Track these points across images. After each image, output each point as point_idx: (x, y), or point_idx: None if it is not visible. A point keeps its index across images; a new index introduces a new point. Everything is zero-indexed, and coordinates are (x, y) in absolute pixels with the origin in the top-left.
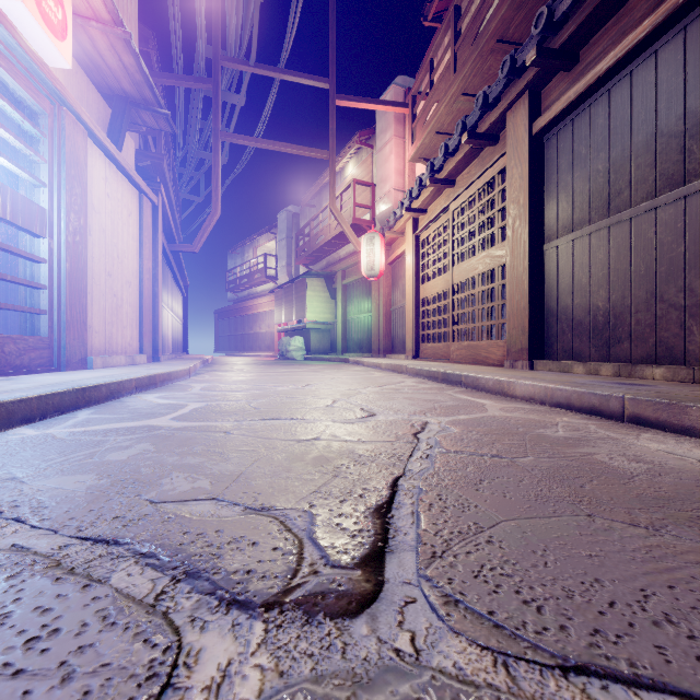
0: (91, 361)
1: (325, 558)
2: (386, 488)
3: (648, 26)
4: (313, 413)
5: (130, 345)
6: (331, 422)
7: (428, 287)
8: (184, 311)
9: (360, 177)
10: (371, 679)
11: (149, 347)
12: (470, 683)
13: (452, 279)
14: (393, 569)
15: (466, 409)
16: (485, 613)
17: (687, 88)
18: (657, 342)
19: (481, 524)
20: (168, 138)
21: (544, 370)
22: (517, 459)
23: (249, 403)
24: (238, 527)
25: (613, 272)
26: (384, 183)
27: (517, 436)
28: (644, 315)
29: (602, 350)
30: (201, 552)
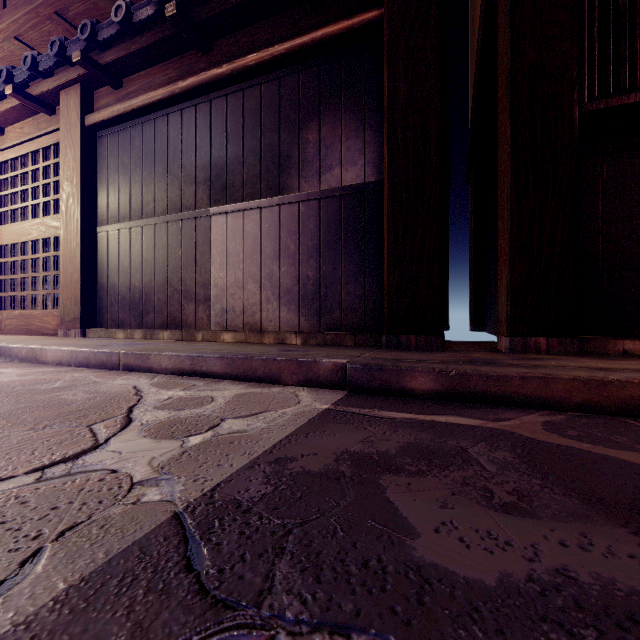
0: None
1: None
2: None
3: (161, 94)
4: None
5: None
6: None
7: None
8: None
9: None
10: None
11: None
12: None
13: None
14: None
15: None
16: None
17: (183, 149)
18: (169, 314)
19: None
20: None
21: (95, 337)
22: None
23: None
24: None
25: (145, 261)
26: None
27: (4, 394)
28: (162, 295)
29: (138, 319)
30: None
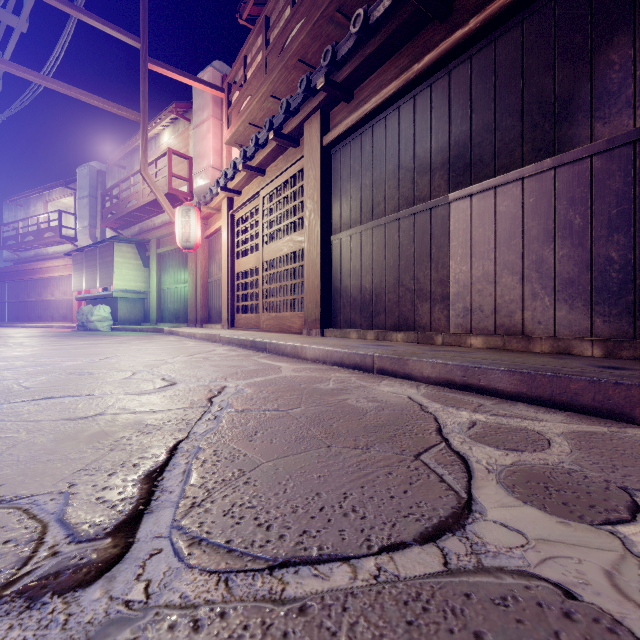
0: None
1: (72, 536)
2: (165, 453)
3: (394, 87)
4: (104, 388)
5: None
6: (124, 395)
7: (242, 262)
8: None
9: (177, 148)
10: (89, 639)
11: None
12: (191, 606)
13: (262, 257)
14: (147, 528)
15: (264, 372)
16: (223, 543)
17: (415, 138)
18: (400, 315)
19: (245, 469)
20: None
21: (331, 336)
22: (292, 410)
23: (20, 382)
24: None
25: (375, 262)
26: (202, 159)
27: (298, 392)
28: (393, 295)
29: (368, 320)
30: None
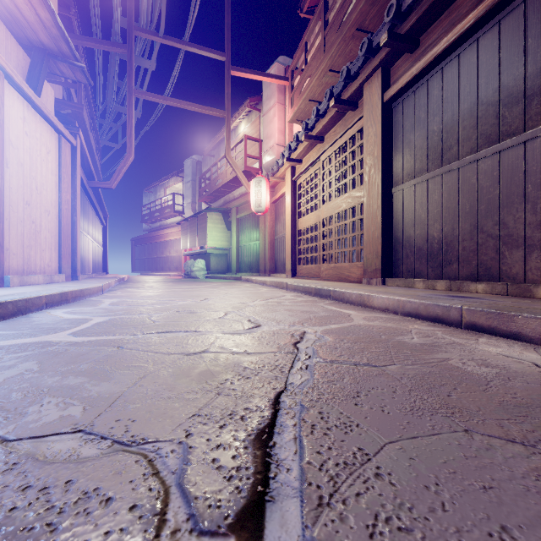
0: (7, 280)
1: (192, 518)
2: (268, 406)
3: (472, 18)
4: (206, 326)
5: (49, 265)
6: (221, 334)
7: (303, 220)
8: (104, 238)
9: (250, 134)
10: None
11: (67, 267)
12: None
13: (322, 214)
14: (274, 531)
15: (336, 319)
16: None
17: (501, 67)
18: (479, 264)
19: (366, 449)
20: (89, 92)
21: (393, 285)
22: (386, 367)
23: (150, 316)
24: (96, 474)
25: (445, 210)
26: (269, 139)
27: (382, 344)
28: (469, 243)
29: (436, 270)
30: (34, 522)
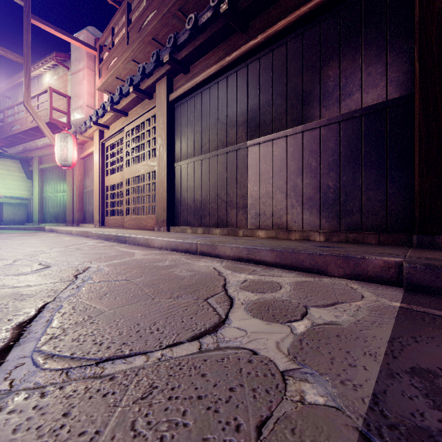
0: None
1: None
2: (34, 311)
3: (214, 69)
4: None
5: None
6: (4, 276)
7: (110, 178)
8: None
9: (57, 87)
10: None
11: None
12: (41, 387)
13: (126, 175)
14: (15, 353)
15: (121, 256)
16: (69, 355)
17: (228, 104)
18: (218, 217)
19: (92, 315)
20: None
21: (174, 231)
22: (135, 280)
23: None
24: None
25: (203, 182)
26: (78, 98)
27: (142, 268)
28: (214, 204)
29: (199, 221)
30: None
